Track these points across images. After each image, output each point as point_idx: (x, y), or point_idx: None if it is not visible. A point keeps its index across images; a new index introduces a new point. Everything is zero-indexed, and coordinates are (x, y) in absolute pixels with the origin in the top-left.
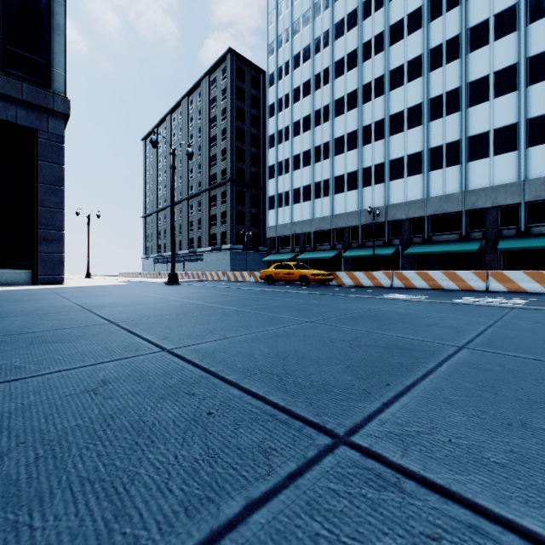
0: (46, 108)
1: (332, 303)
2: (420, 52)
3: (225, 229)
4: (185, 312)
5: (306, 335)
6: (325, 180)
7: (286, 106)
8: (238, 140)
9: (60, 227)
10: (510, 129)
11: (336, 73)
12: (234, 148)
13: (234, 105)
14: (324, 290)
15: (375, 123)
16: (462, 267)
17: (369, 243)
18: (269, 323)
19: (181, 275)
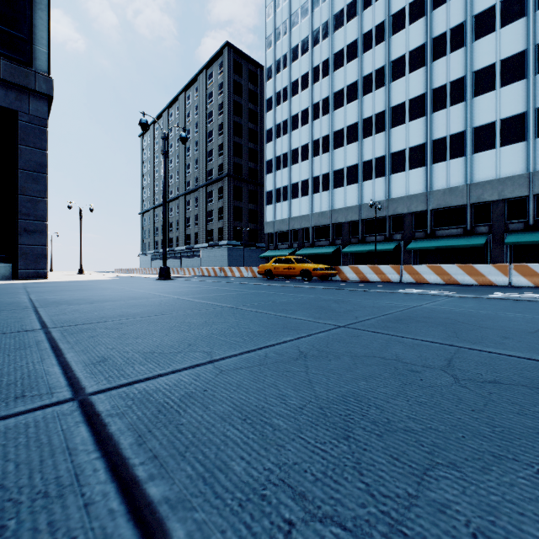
0: (27, 88)
1: (353, 299)
2: (422, 41)
3: (222, 225)
4: (162, 310)
5: (353, 355)
6: (324, 174)
7: (284, 99)
8: (235, 134)
9: (42, 218)
10: (518, 119)
11: (336, 65)
12: (231, 143)
13: (231, 99)
14: (330, 285)
15: (375, 116)
16: (467, 263)
17: (369, 239)
18: (281, 328)
19: (177, 271)
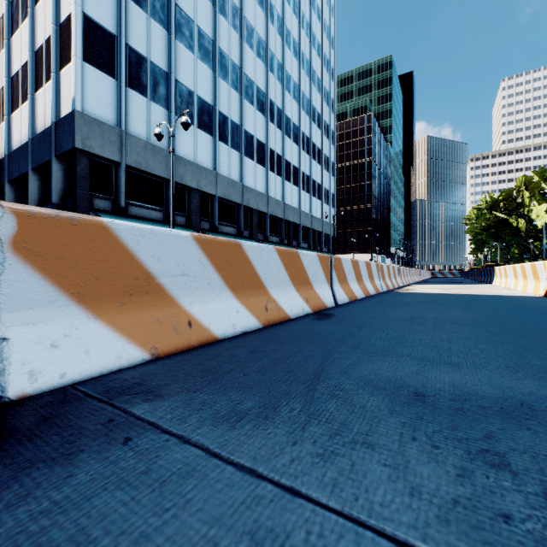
0: None
1: None
2: (298, 82)
3: None
4: None
5: None
6: (234, 122)
7: None
8: None
9: None
10: (320, 187)
11: None
12: None
13: None
14: None
15: (277, 107)
16: None
17: (271, 238)
18: None
19: None
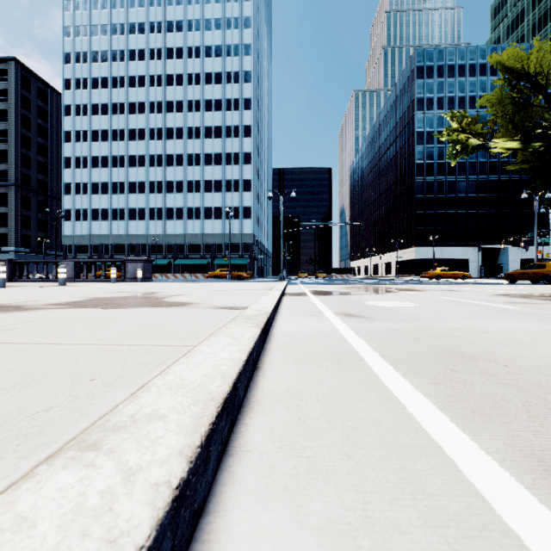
0: None
1: None
2: (183, 152)
3: (5, 231)
4: None
5: None
6: (121, 208)
7: (84, 139)
8: (23, 146)
9: None
10: (220, 209)
11: (130, 137)
12: (19, 154)
13: (19, 112)
14: None
15: (157, 182)
16: (202, 272)
17: (153, 256)
18: None
19: None
